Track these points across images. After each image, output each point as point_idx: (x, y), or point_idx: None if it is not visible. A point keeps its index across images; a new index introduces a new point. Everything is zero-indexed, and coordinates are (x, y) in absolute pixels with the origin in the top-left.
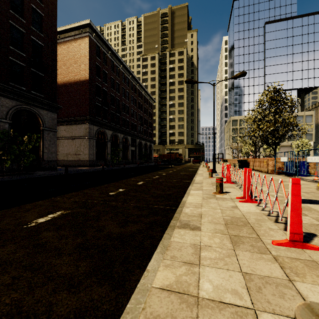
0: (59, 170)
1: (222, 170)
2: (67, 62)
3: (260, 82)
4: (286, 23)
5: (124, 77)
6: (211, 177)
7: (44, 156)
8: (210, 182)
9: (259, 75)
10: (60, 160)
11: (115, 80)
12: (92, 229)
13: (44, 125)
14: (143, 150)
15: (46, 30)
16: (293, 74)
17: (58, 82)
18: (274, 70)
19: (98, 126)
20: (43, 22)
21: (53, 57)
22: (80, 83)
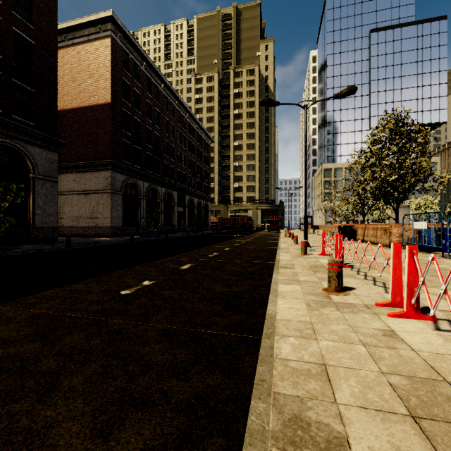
0: (61, 242)
1: (322, 243)
2: (77, 75)
3: (364, 115)
4: (400, 32)
5: (167, 102)
6: (304, 254)
7: (36, 220)
8: (307, 265)
9: (362, 104)
10: (67, 227)
11: (153, 106)
12: (2, 448)
13: (36, 171)
14: (196, 212)
15: (39, 20)
16: (410, 103)
17: (63, 107)
18: (383, 98)
19: (126, 174)
20: (34, 7)
21: (51, 63)
22: (98, 108)
